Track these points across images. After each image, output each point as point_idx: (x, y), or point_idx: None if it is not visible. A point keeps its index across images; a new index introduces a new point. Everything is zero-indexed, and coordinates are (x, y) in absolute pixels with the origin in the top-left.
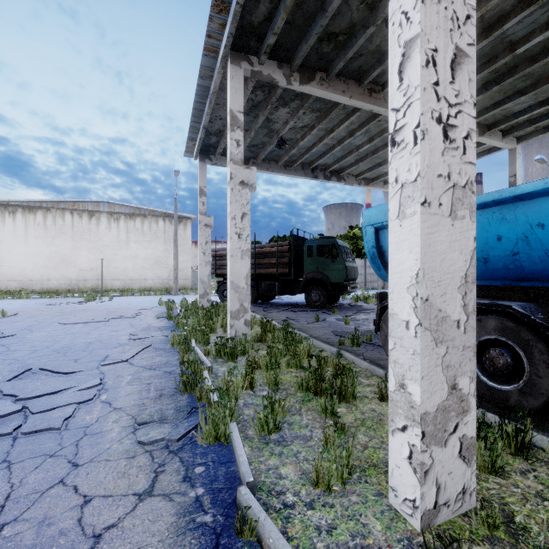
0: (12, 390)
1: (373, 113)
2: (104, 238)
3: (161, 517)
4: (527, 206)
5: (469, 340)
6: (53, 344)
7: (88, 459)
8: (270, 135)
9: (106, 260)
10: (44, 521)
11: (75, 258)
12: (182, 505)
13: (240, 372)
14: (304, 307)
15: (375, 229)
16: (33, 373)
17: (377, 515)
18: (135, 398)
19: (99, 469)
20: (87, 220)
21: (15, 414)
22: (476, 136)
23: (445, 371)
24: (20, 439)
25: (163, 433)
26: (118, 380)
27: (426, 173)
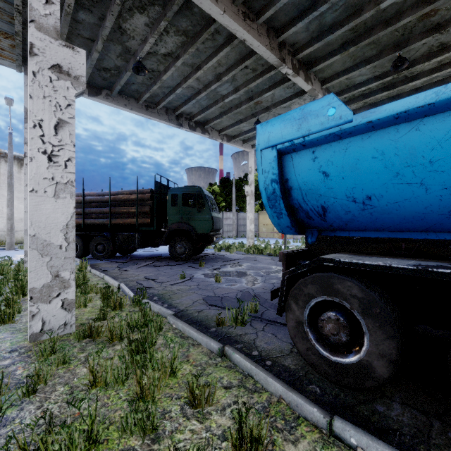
0: None
1: (242, 56)
2: None
3: None
4: None
5: None
6: None
7: None
8: (126, 57)
9: None
10: None
11: None
12: None
13: None
14: (168, 260)
15: (278, 153)
16: None
17: None
18: None
19: None
20: None
21: None
22: None
23: None
24: None
25: None
26: None
27: None
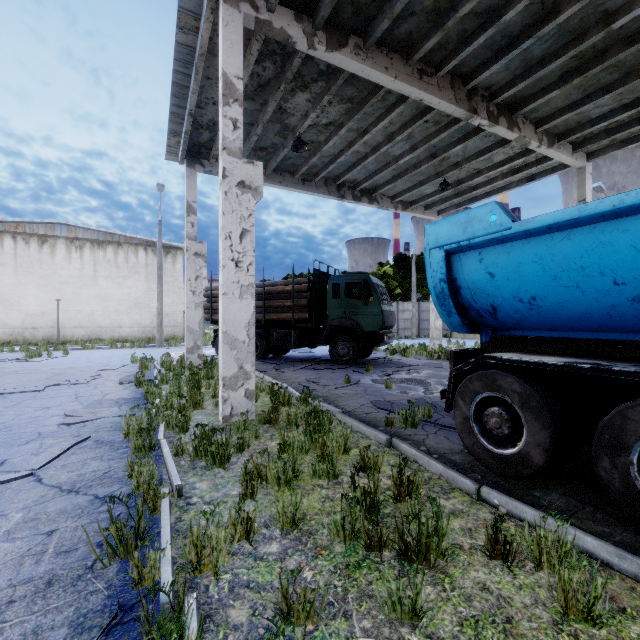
0: None
1: (419, 110)
2: (61, 271)
3: None
4: None
5: None
6: None
7: None
8: (284, 133)
9: (65, 301)
10: None
11: (18, 298)
12: None
13: (232, 492)
14: (329, 363)
15: (445, 253)
16: None
17: None
18: None
19: None
20: (37, 247)
21: None
22: (544, 148)
23: None
24: None
25: None
26: None
27: None
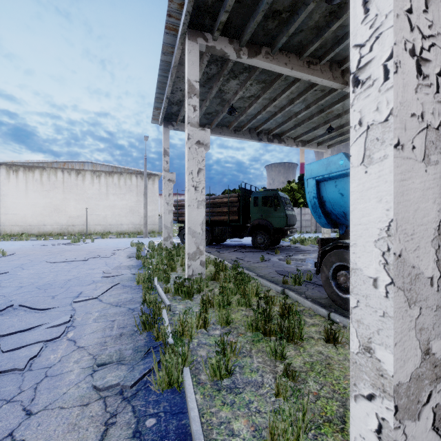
0: None
1: (310, 84)
2: (88, 191)
3: None
4: None
5: None
6: (38, 281)
7: (43, 406)
8: (222, 104)
9: (90, 209)
10: None
11: (65, 208)
12: None
13: (195, 310)
14: (251, 248)
15: (316, 181)
16: (13, 309)
17: None
18: (98, 336)
19: (51, 419)
20: (75, 176)
21: None
22: None
23: (418, 334)
24: None
25: (118, 377)
26: (86, 317)
27: (399, 112)
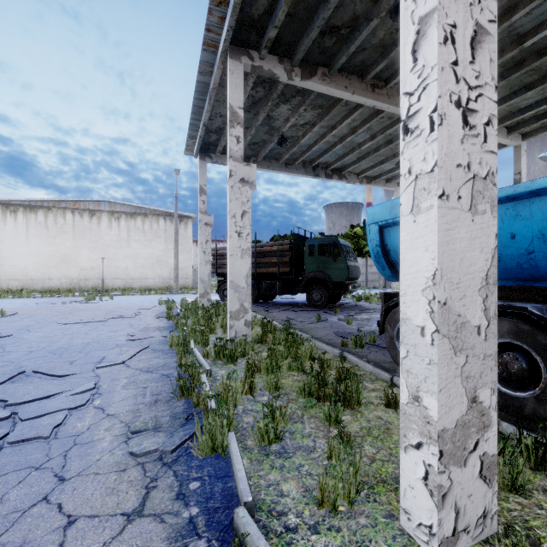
0: (2, 395)
1: (376, 110)
2: (105, 237)
3: (151, 542)
4: (544, 201)
5: (490, 347)
6: (50, 345)
7: (76, 472)
8: (271, 132)
9: (107, 259)
10: (22, 546)
11: (76, 257)
12: (174, 528)
13: (240, 375)
14: (306, 307)
15: (379, 227)
16: (26, 376)
17: (388, 542)
18: (129, 403)
19: (87, 484)
20: (88, 219)
21: (4, 421)
22: None
23: (465, 382)
24: (5, 449)
25: (157, 443)
26: (113, 383)
27: (444, 163)
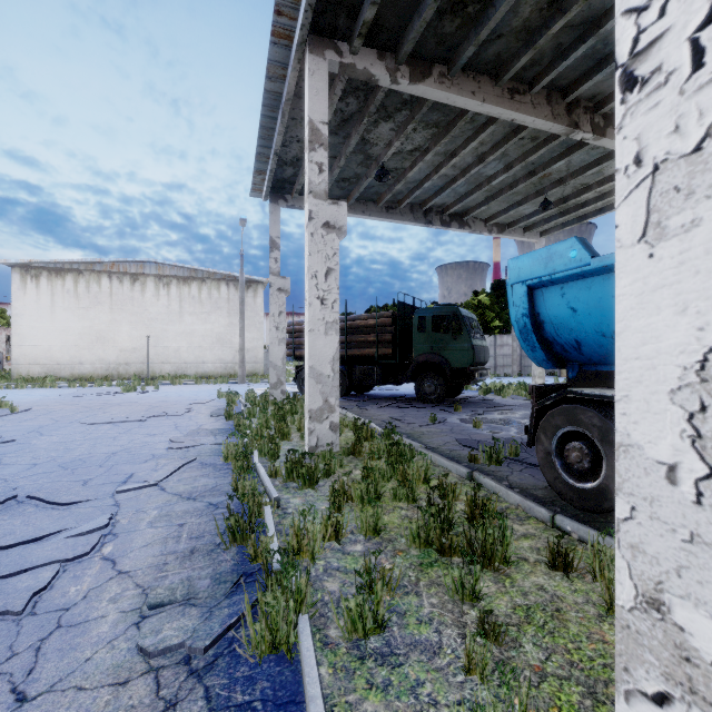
0: None
1: (513, 127)
2: (150, 308)
3: None
4: None
5: None
6: (63, 455)
7: (47, 685)
8: (367, 163)
9: (154, 337)
10: None
11: (113, 335)
12: None
13: (321, 507)
14: (414, 402)
15: (528, 288)
16: (18, 503)
17: None
18: (154, 552)
19: (59, 711)
20: (130, 285)
21: None
22: None
23: None
24: None
25: (184, 631)
26: (137, 518)
27: None
